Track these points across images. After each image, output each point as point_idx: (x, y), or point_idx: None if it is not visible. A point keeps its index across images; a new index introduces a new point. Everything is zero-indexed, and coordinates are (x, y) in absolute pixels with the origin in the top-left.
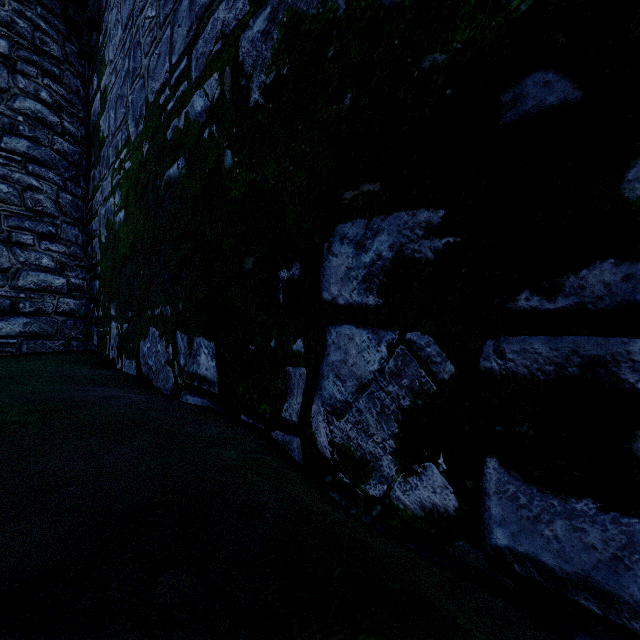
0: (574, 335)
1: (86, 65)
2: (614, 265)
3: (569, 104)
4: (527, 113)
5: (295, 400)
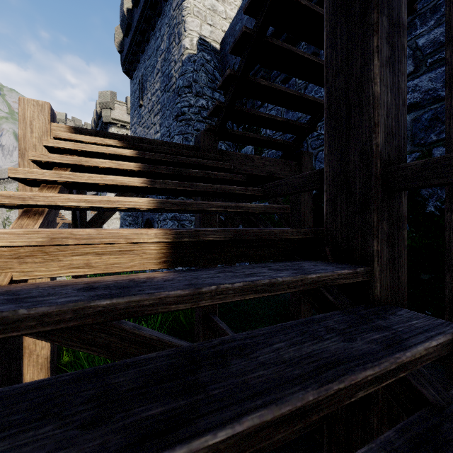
0: None
1: (234, 124)
2: None
3: None
4: None
5: None
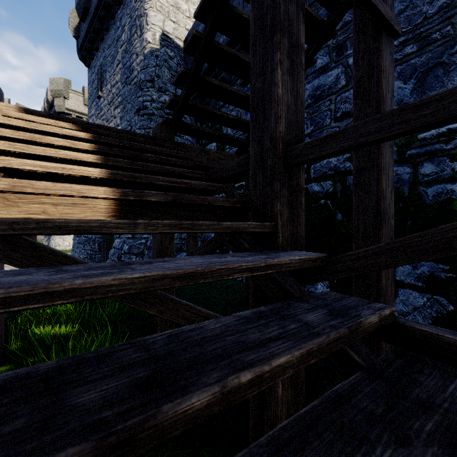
0: None
1: (198, 123)
2: None
3: None
4: None
5: None
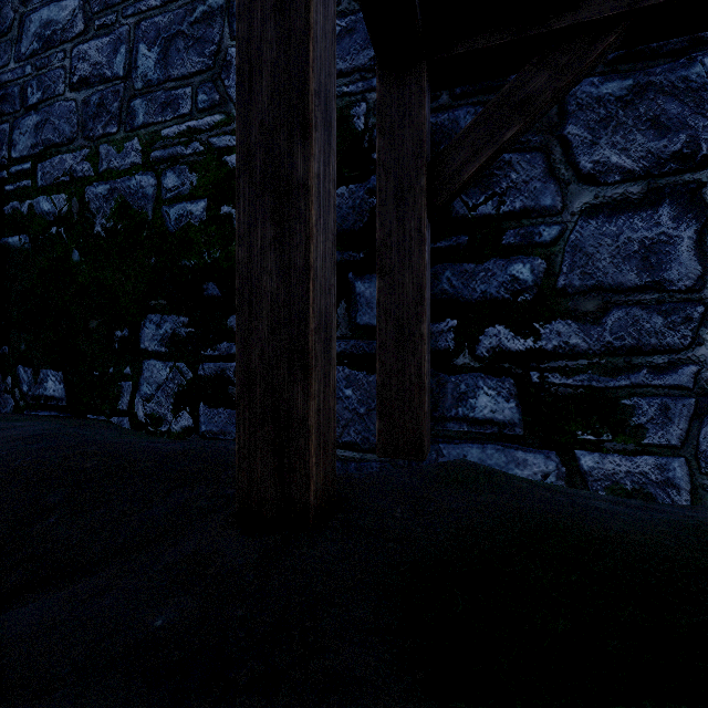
0: (219, 362)
1: None
2: (226, 343)
3: (218, 296)
4: (210, 294)
5: (126, 398)
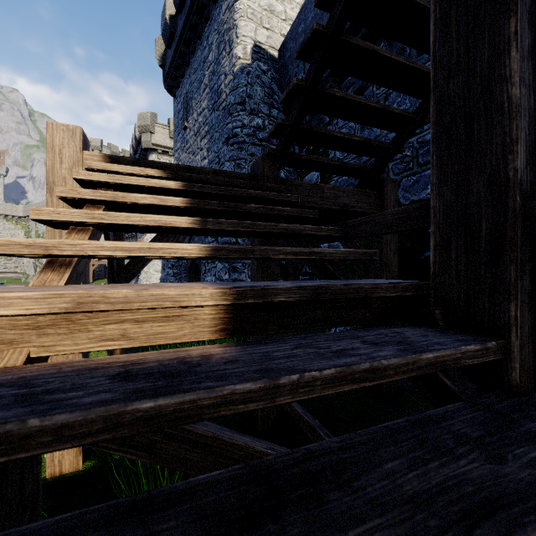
0: None
1: (296, 147)
2: None
3: None
4: None
5: None
